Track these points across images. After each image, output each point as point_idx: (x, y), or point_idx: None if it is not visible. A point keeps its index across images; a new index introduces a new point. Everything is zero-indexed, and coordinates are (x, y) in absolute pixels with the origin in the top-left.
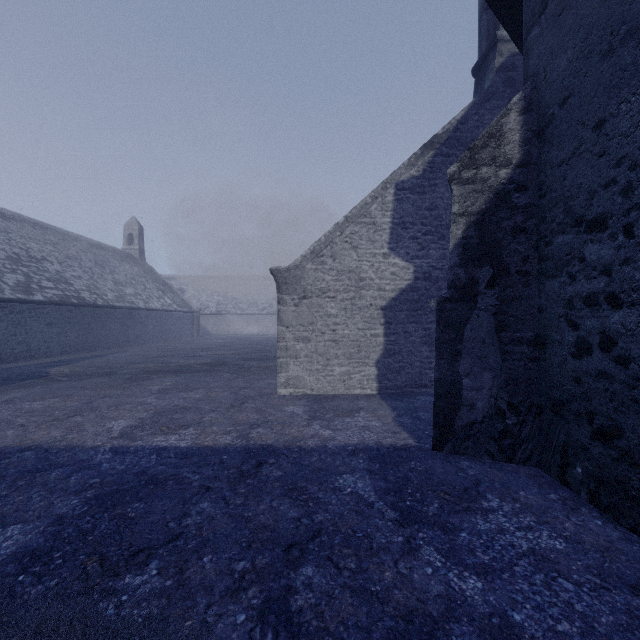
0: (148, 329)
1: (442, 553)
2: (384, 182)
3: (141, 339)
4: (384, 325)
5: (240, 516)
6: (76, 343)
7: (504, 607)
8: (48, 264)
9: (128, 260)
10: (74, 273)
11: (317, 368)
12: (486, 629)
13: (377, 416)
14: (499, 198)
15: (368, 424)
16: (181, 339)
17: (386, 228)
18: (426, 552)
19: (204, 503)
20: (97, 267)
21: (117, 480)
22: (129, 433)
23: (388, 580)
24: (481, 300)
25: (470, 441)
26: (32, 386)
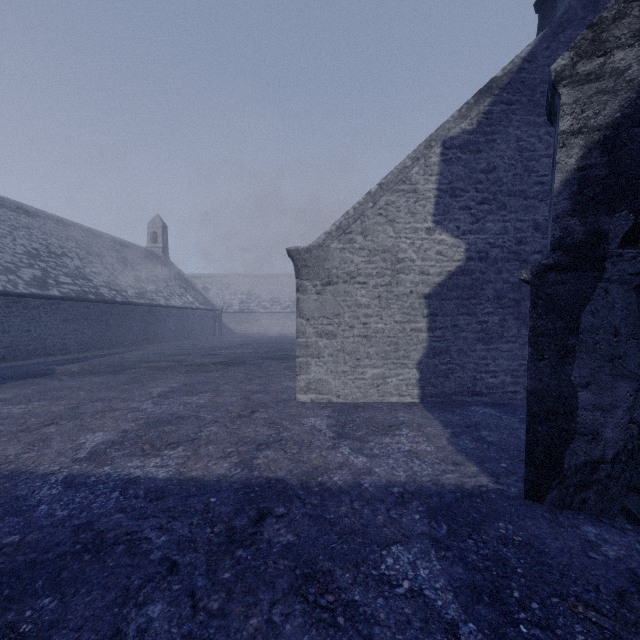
0: (169, 327)
1: None
2: (427, 140)
3: (162, 337)
4: (428, 317)
5: None
6: (94, 340)
7: None
8: (68, 260)
9: (151, 258)
10: (94, 269)
11: (344, 370)
12: None
13: (425, 435)
14: None
15: (415, 448)
16: (203, 337)
17: (430, 196)
18: None
19: (156, 604)
20: (119, 264)
21: (43, 540)
22: (100, 453)
23: None
24: (612, 266)
25: (591, 491)
26: (27, 386)
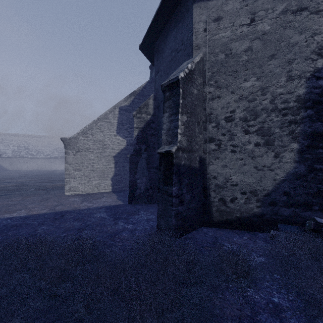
0: None
1: (124, 223)
2: (114, 106)
3: None
4: (114, 163)
5: (59, 227)
6: None
7: (136, 227)
8: None
9: None
10: None
11: (85, 182)
12: (131, 231)
13: (110, 198)
14: (147, 124)
15: (107, 200)
16: None
17: (115, 124)
18: (120, 223)
19: (43, 227)
20: None
21: None
22: None
23: (109, 229)
24: (143, 155)
25: (139, 199)
26: None
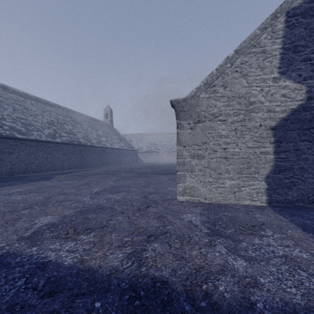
0: (112, 158)
1: None
2: (273, 13)
3: (108, 163)
4: (274, 143)
5: None
6: (76, 164)
7: None
8: (66, 126)
9: (105, 125)
10: (78, 130)
11: (209, 180)
12: None
13: (291, 238)
14: None
15: (290, 253)
16: (128, 164)
17: (276, 54)
18: None
19: None
20: (89, 128)
21: None
22: (39, 233)
23: None
24: None
25: None
26: (35, 184)
